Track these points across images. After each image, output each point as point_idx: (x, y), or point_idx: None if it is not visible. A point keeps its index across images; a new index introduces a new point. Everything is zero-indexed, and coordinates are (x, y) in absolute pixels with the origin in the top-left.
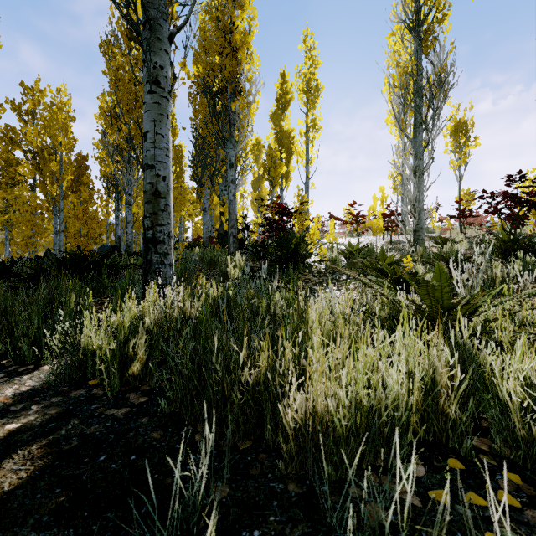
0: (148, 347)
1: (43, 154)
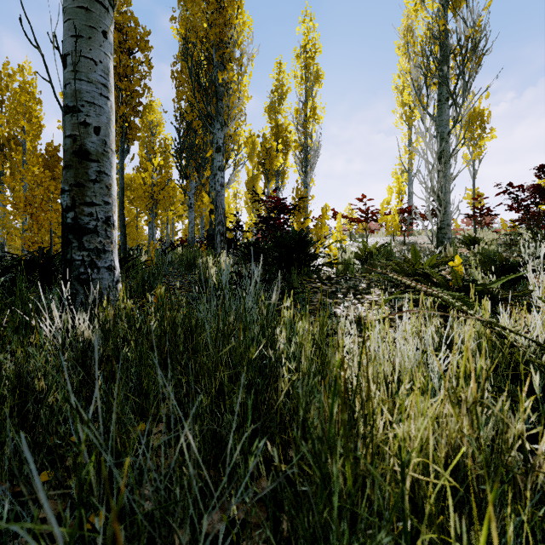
0: None
1: (9, 144)
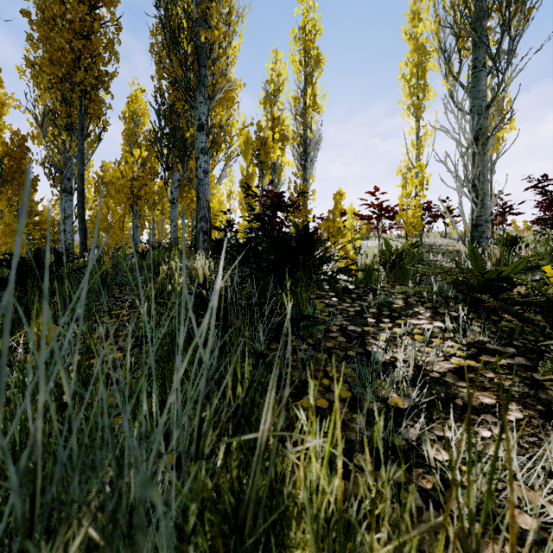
0: None
1: None
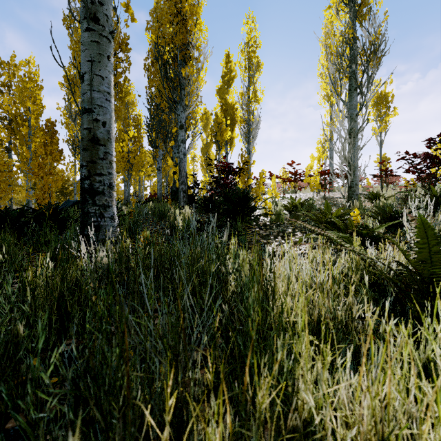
0: (59, 326)
1: (16, 120)
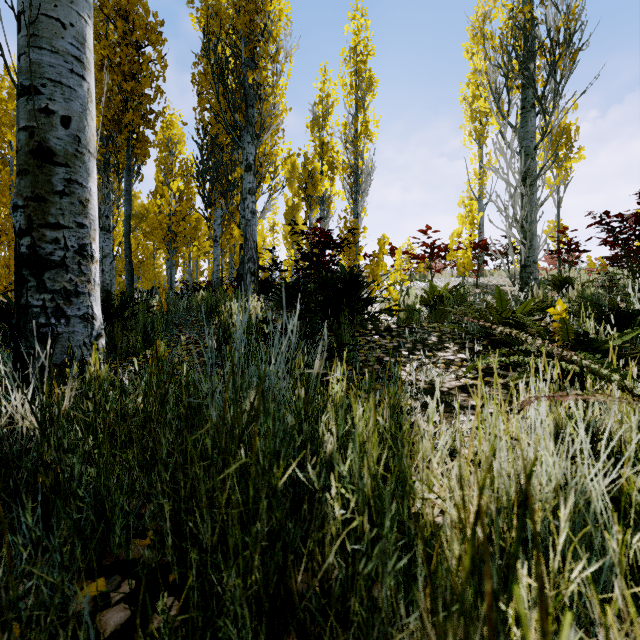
0: None
1: None
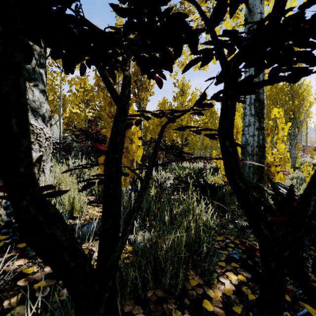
0: None
1: None
